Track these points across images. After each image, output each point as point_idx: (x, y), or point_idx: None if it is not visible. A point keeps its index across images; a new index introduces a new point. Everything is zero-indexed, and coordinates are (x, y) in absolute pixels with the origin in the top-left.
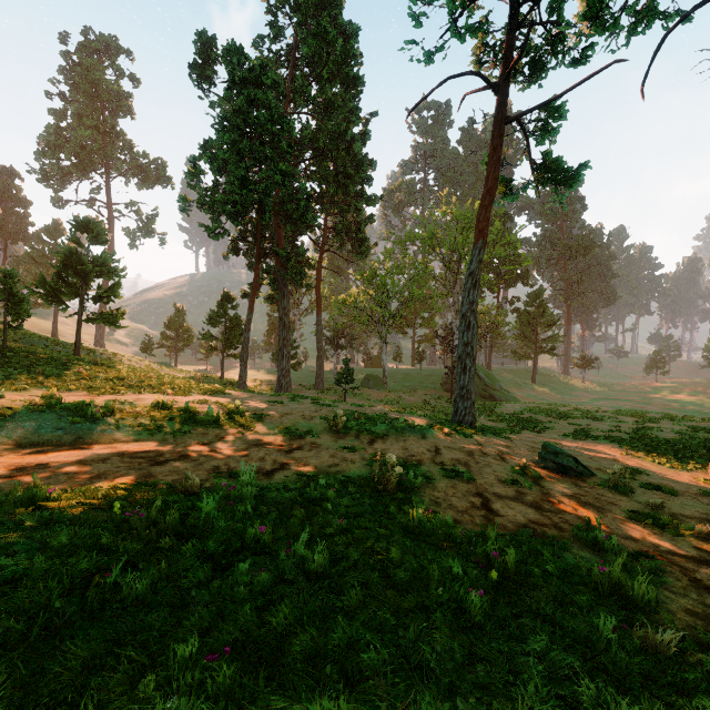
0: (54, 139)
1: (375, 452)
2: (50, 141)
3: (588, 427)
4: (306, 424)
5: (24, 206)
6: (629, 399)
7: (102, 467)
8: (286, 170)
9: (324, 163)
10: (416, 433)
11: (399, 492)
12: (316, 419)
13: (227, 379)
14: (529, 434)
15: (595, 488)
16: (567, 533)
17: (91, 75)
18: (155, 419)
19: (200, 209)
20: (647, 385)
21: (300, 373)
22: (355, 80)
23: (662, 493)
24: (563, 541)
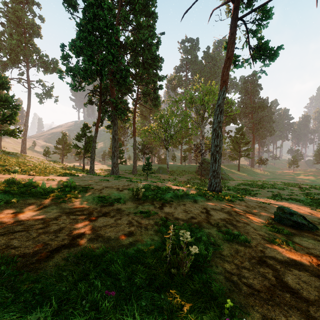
0: None
1: (165, 215)
2: None
3: (278, 193)
4: (118, 194)
5: None
6: (285, 179)
7: None
8: (115, 54)
9: (137, 58)
10: (190, 198)
11: (192, 268)
12: (125, 190)
13: (86, 169)
14: (250, 197)
15: None
16: None
17: (17, 13)
18: None
19: (67, 74)
20: (290, 172)
21: (126, 166)
22: (153, 14)
23: None
24: None
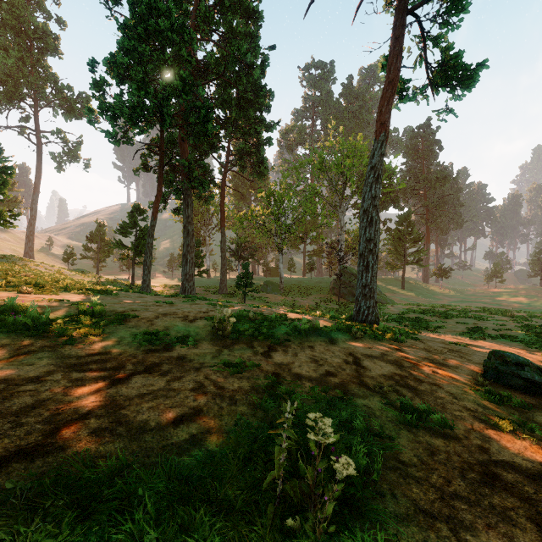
0: None
1: (274, 369)
2: None
3: (477, 326)
4: (184, 327)
5: None
6: (483, 302)
7: None
8: (187, 79)
9: (227, 90)
10: (322, 336)
11: (338, 506)
12: (200, 321)
13: (138, 285)
14: (428, 333)
15: None
16: None
17: (16, 12)
18: None
19: (101, 115)
20: (490, 290)
21: (208, 281)
22: (255, 12)
23: None
24: None
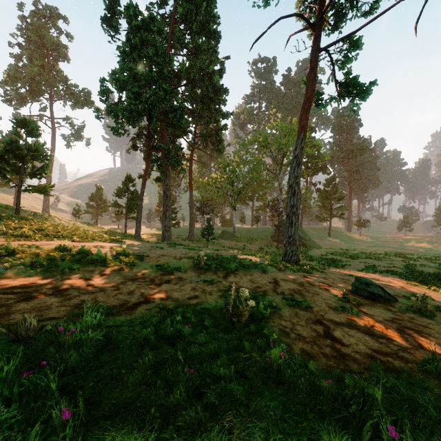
0: (13, 72)
1: (229, 284)
2: (10, 74)
3: (373, 264)
4: (176, 262)
5: None
6: (391, 246)
7: None
8: (167, 89)
9: (194, 89)
10: (259, 269)
11: (251, 322)
12: (184, 259)
13: (129, 233)
14: (335, 269)
15: (404, 312)
16: (412, 363)
17: (39, 31)
18: (51, 259)
19: (108, 115)
20: (400, 237)
21: (179, 230)
22: (215, 33)
23: None
24: (419, 378)
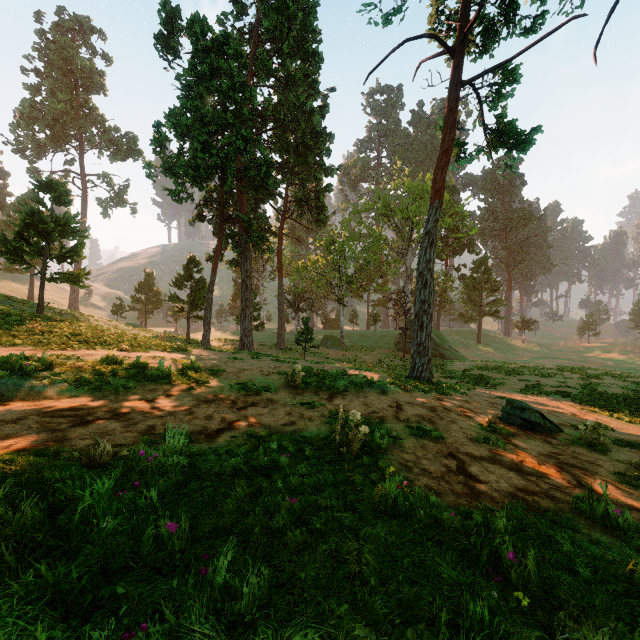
0: (28, 111)
1: (335, 408)
2: (24, 113)
3: (538, 383)
4: (264, 379)
5: (3, 178)
6: (567, 358)
7: (7, 429)
8: (248, 136)
9: (285, 135)
10: (376, 388)
11: (364, 454)
12: (274, 375)
13: (193, 339)
14: (483, 389)
15: (568, 446)
16: (563, 503)
17: (64, 52)
18: (99, 374)
19: (164, 173)
20: (581, 345)
21: (263, 334)
22: (314, 56)
23: (637, 450)
24: (566, 518)
